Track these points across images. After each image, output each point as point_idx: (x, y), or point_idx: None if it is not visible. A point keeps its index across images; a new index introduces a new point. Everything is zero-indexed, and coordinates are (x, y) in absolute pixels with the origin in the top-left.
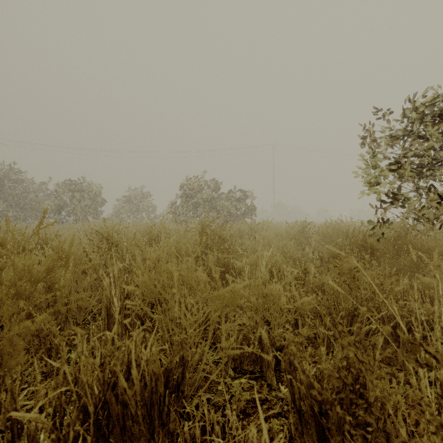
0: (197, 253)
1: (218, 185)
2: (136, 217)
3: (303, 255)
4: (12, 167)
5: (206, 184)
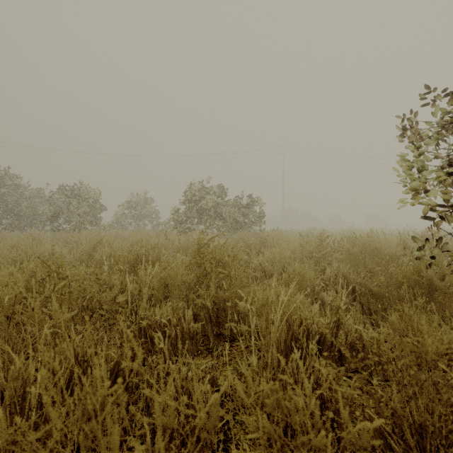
0: (190, 282)
1: (224, 191)
2: (138, 223)
3: (324, 280)
4: (6, 171)
5: (211, 189)
